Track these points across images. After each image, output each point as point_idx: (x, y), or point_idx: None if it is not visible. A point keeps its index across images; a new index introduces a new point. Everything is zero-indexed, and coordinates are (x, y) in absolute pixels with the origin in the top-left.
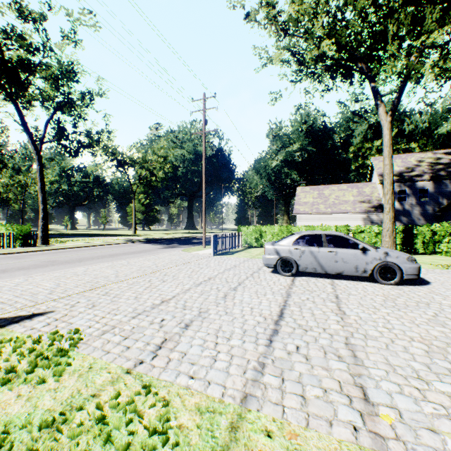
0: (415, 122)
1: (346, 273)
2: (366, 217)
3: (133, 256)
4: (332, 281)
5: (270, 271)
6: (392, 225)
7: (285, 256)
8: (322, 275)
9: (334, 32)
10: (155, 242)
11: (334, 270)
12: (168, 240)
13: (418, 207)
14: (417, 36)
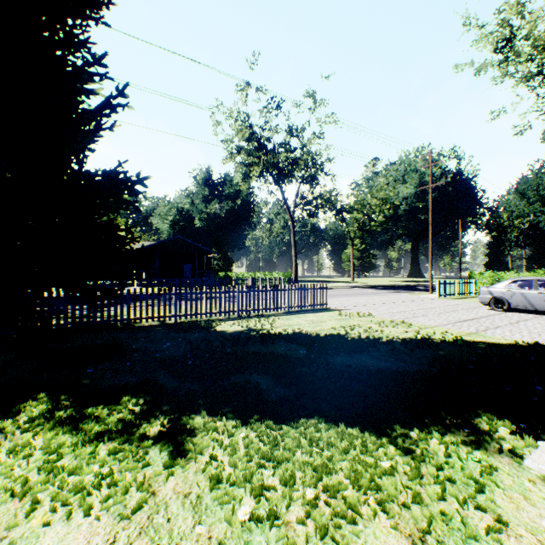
0: None
1: None
2: None
3: (368, 295)
4: (540, 316)
5: (487, 309)
6: None
7: (497, 296)
8: (538, 313)
9: None
10: (379, 288)
11: (543, 308)
12: (391, 287)
13: None
14: None
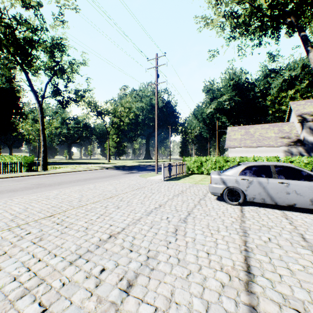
0: None
1: (299, 205)
2: (287, 149)
3: (101, 181)
4: (284, 213)
5: (216, 198)
6: None
7: (232, 185)
8: (268, 204)
9: None
10: (121, 169)
11: (285, 202)
12: (131, 167)
13: None
14: None
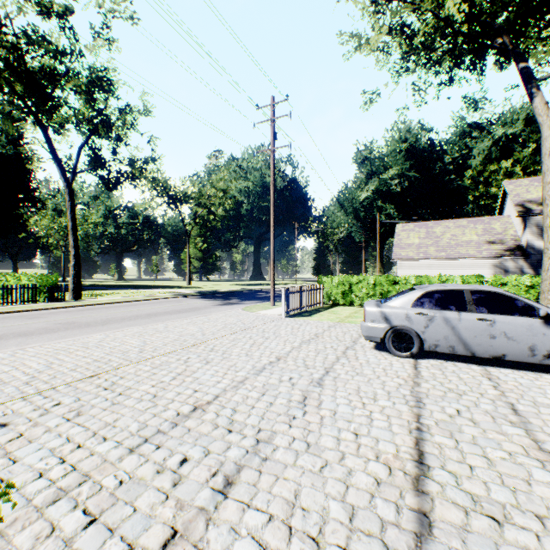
0: None
1: (511, 357)
2: (498, 263)
3: (176, 317)
4: (486, 370)
5: (373, 347)
6: None
7: (400, 324)
8: (461, 356)
9: None
10: (210, 297)
11: (488, 352)
12: (228, 294)
13: None
14: None
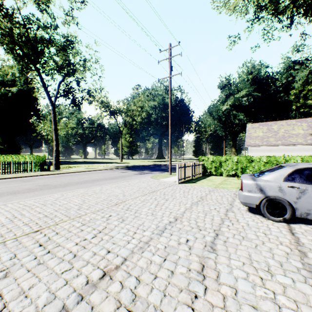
0: None
1: None
2: None
3: (109, 182)
4: None
5: (247, 210)
6: None
7: (274, 195)
8: None
9: None
10: (132, 169)
11: None
12: (143, 167)
13: None
14: None
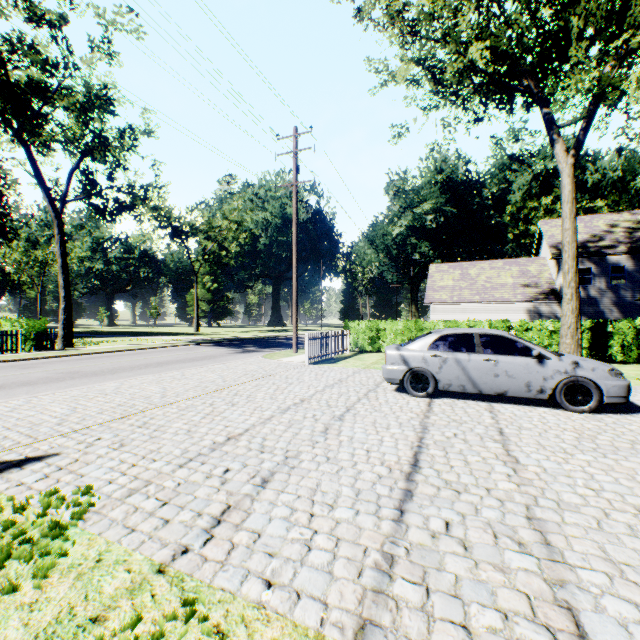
0: (602, 169)
1: (512, 393)
2: (532, 308)
3: (191, 365)
4: (491, 406)
5: (394, 389)
6: (576, 320)
7: (417, 366)
8: (473, 395)
9: (488, 31)
10: (225, 344)
11: (493, 389)
12: (244, 341)
13: (610, 293)
14: (612, 37)
